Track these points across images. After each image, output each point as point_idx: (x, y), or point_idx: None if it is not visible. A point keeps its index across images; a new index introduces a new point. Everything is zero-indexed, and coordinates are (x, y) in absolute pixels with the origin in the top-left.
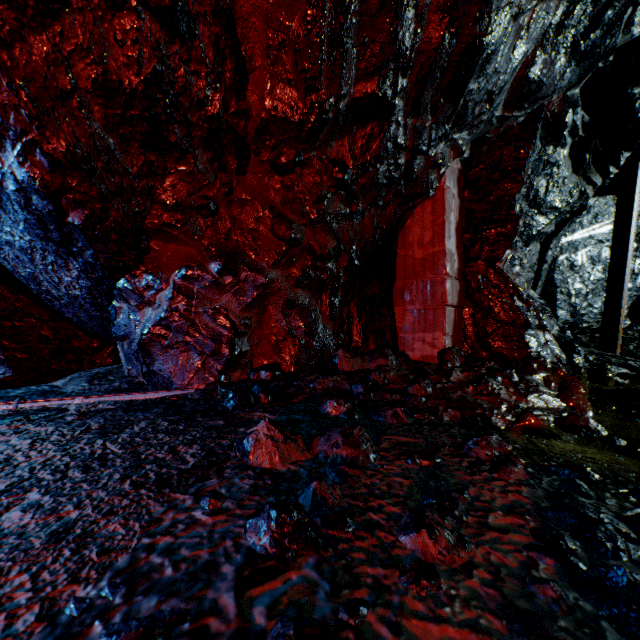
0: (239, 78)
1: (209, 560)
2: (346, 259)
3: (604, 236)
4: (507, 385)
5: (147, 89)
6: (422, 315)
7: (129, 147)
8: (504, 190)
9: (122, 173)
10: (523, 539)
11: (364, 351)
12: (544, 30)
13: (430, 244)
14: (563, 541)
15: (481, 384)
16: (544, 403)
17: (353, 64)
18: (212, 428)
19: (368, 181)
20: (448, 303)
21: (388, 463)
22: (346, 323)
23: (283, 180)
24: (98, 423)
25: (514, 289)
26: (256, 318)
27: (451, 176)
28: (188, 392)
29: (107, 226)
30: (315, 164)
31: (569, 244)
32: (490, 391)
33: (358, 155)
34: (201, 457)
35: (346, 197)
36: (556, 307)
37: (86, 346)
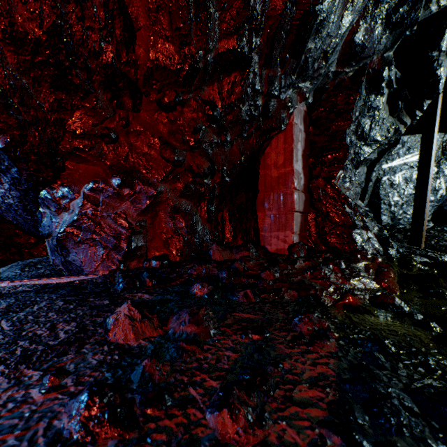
0: (128, 34)
1: (11, 446)
2: (219, 176)
3: (414, 163)
4: (336, 271)
5: (50, 39)
6: (277, 219)
7: (41, 87)
8: (338, 126)
9: (36, 107)
10: (319, 414)
11: (234, 245)
12: (365, 4)
13: (282, 166)
14: (353, 417)
15: (316, 270)
16: (363, 285)
17: (216, 25)
18: (96, 307)
19: (234, 117)
20: (295, 210)
21: (225, 338)
22: (220, 224)
23: (168, 116)
24: (7, 303)
25: (345, 199)
26: (150, 221)
27: (298, 115)
28: (94, 277)
29: (26, 149)
30: (192, 104)
31: (390, 169)
32: (323, 276)
33: (225, 97)
34: (71, 333)
35: (218, 130)
36: (380, 214)
37: (25, 242)
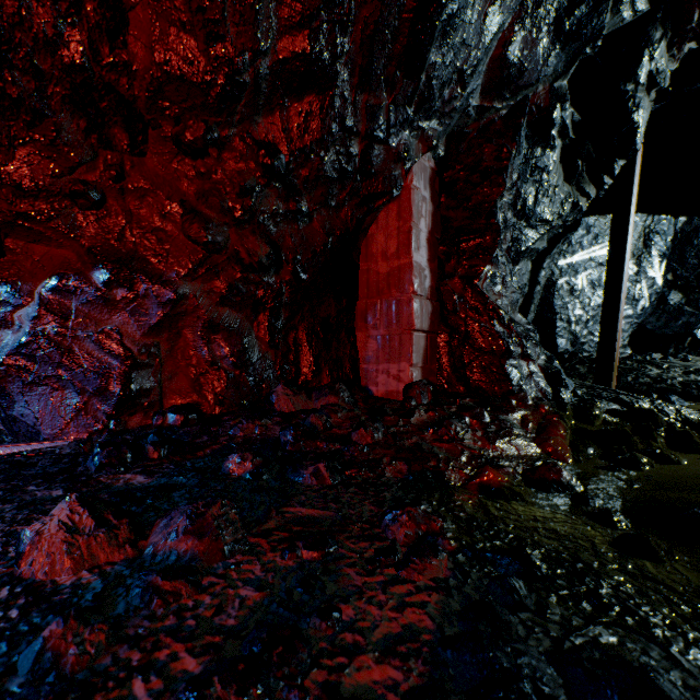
0: (111, 14)
1: None
2: (289, 271)
3: (605, 258)
4: (476, 427)
5: None
6: (387, 342)
7: None
8: (484, 195)
9: None
10: None
11: (316, 386)
12: None
13: (395, 256)
14: None
15: (442, 427)
16: (515, 450)
17: (272, 9)
18: (32, 504)
19: (312, 173)
20: (416, 327)
21: (252, 559)
22: (293, 352)
23: (195, 165)
24: None
25: (494, 311)
26: (167, 345)
27: (421, 175)
28: (59, 444)
29: None
30: (238, 146)
31: (569, 266)
32: (452, 436)
33: (295, 137)
34: None
35: (284, 192)
36: (556, 335)
37: None
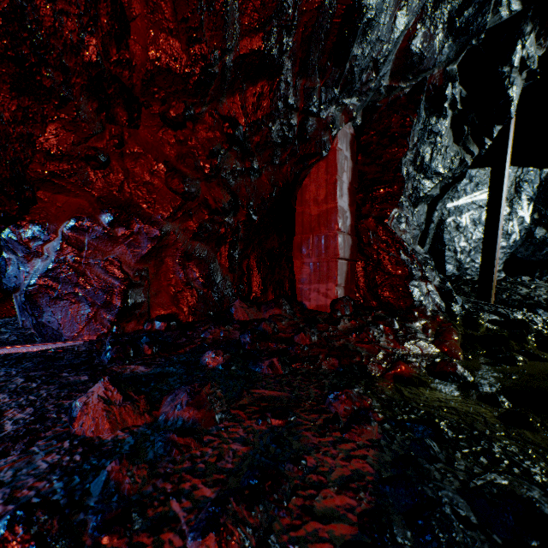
0: (118, 25)
1: None
2: (244, 214)
3: (484, 202)
4: (388, 332)
5: (7, 25)
6: (317, 267)
7: None
8: (392, 154)
9: None
10: (346, 531)
11: (263, 301)
12: (423, 4)
13: (324, 201)
14: (390, 534)
15: (363, 332)
16: (419, 349)
17: (236, 18)
18: (68, 385)
19: (262, 139)
20: (340, 256)
21: (235, 424)
22: (246, 275)
23: (176, 134)
24: None
25: (400, 244)
26: (153, 270)
27: (343, 139)
28: (76, 344)
29: None
30: (207, 120)
31: (455, 208)
32: (371, 339)
33: (250, 113)
34: (22, 424)
35: (241, 154)
36: (445, 262)
37: None
